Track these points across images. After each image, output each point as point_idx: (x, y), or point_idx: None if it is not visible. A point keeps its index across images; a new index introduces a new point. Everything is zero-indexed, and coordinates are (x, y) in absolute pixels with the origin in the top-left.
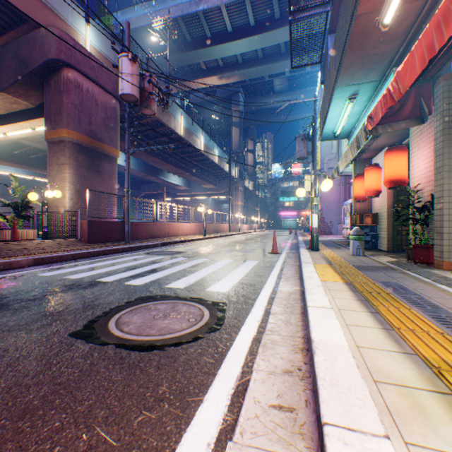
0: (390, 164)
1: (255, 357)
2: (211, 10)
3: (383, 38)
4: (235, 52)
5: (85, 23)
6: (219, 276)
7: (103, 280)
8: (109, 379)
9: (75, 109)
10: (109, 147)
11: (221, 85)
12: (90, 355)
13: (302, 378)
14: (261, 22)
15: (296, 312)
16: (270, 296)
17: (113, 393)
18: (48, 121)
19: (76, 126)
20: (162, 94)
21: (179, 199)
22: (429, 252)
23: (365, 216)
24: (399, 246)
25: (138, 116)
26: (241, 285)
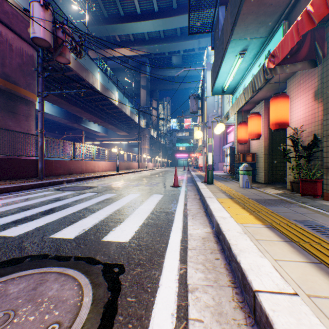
0: (276, 109)
1: None
2: None
3: None
4: (143, 30)
5: None
6: (122, 216)
7: None
8: None
9: None
10: (25, 90)
11: (132, 56)
12: None
13: None
14: (163, 9)
15: (224, 282)
16: (181, 246)
17: None
18: None
19: None
20: (75, 43)
21: (99, 143)
22: (316, 185)
23: (247, 155)
24: (271, 179)
25: (58, 70)
26: (146, 229)
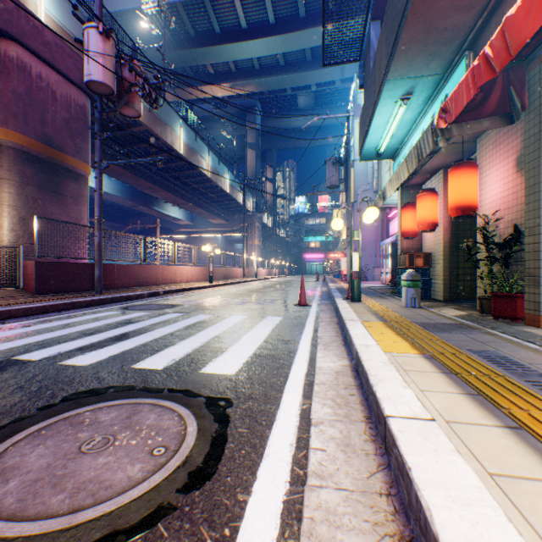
0: (457, 185)
1: None
2: None
3: (459, 1)
4: (251, 55)
5: None
6: (224, 344)
7: (25, 357)
8: None
9: (18, 100)
10: (74, 159)
11: (233, 96)
12: None
13: None
14: (283, 20)
15: (356, 417)
16: (305, 380)
17: None
18: None
19: (20, 125)
20: (148, 86)
21: (180, 237)
22: (516, 303)
23: (416, 256)
24: (455, 295)
25: (120, 124)
26: (258, 360)
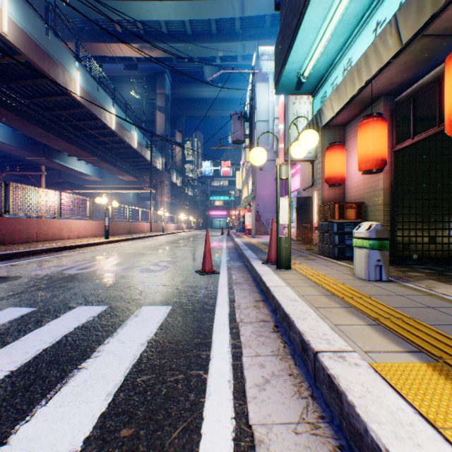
0: None
1: None
2: None
3: None
4: (159, 17)
5: None
6: None
7: None
8: None
9: None
10: None
11: (143, 60)
12: None
13: None
14: None
15: None
16: None
17: None
18: None
19: None
20: None
21: (90, 193)
22: None
23: (347, 207)
24: None
25: None
26: None
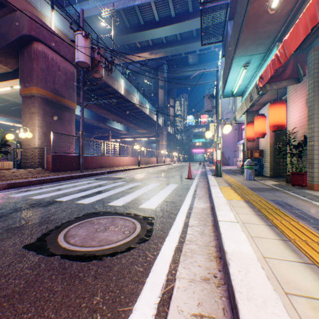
0: (273, 113)
1: (177, 265)
2: (144, 5)
3: (270, 19)
4: (161, 35)
5: (51, 10)
6: (149, 196)
7: (60, 199)
8: (50, 290)
9: (42, 72)
10: (68, 101)
11: (151, 59)
12: (37, 266)
13: (218, 286)
14: (179, 14)
15: (208, 224)
16: (187, 211)
17: (51, 305)
18: (22, 81)
19: (43, 85)
20: (107, 62)
21: (121, 140)
22: (303, 177)
23: (254, 152)
24: (278, 173)
25: (90, 80)
26: (165, 203)
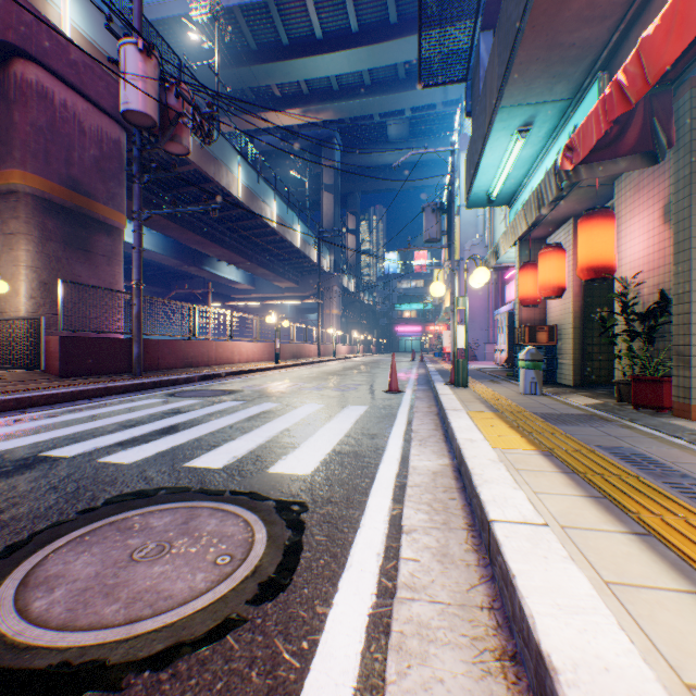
0: (588, 240)
1: None
2: None
3: (589, 11)
4: (328, 72)
5: None
6: (296, 438)
7: (56, 453)
8: None
9: (38, 135)
10: (106, 208)
11: (305, 125)
12: None
13: None
14: (369, 27)
15: (457, 525)
16: (396, 482)
17: None
18: None
19: (41, 167)
20: (200, 116)
21: (237, 305)
22: (662, 389)
23: (538, 330)
24: (589, 378)
25: (163, 162)
26: (338, 458)
